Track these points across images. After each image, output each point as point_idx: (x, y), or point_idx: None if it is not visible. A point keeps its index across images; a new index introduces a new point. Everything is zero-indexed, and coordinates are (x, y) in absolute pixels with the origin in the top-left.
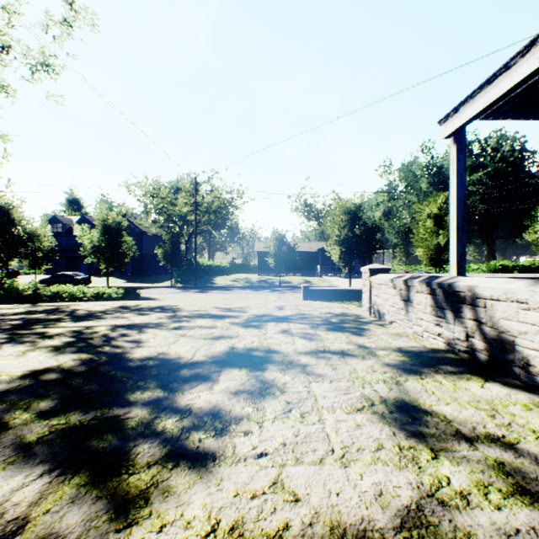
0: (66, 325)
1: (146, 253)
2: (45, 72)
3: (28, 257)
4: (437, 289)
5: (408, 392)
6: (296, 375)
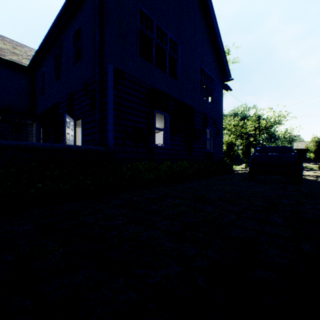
0: None
1: None
2: None
3: None
4: None
5: None
6: None
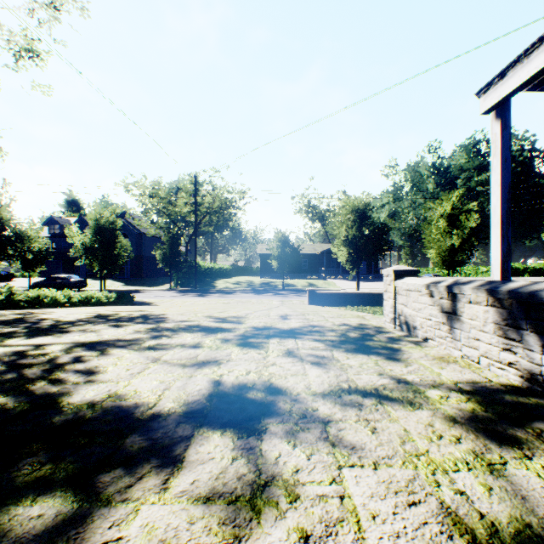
0: (14, 343)
1: (145, 255)
2: (29, 59)
3: (17, 259)
4: (507, 299)
5: (527, 501)
6: (313, 447)
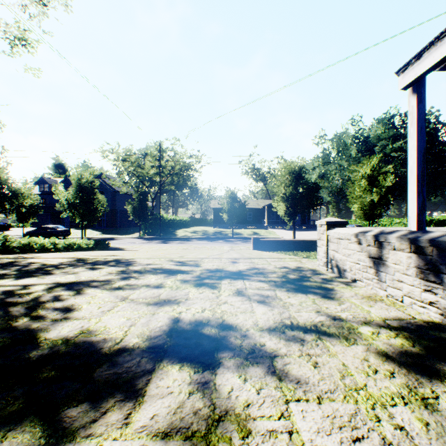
0: (4, 283)
1: (118, 209)
2: (22, 47)
3: (12, 212)
4: (428, 247)
5: None
6: (262, 381)
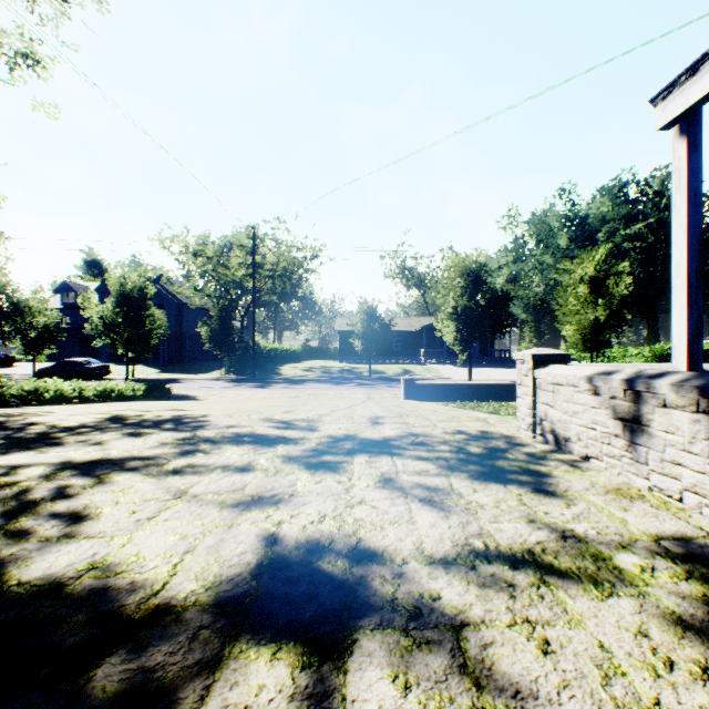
0: None
1: (187, 333)
2: (28, 68)
3: (14, 337)
4: None
5: None
6: (442, 691)
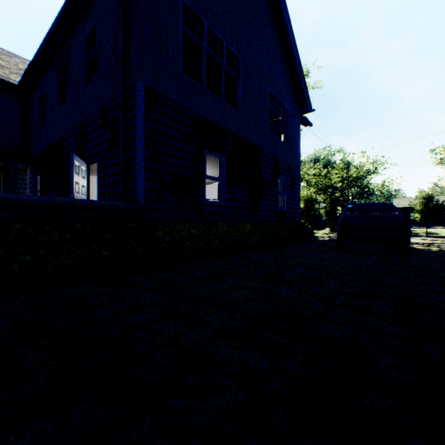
0: None
1: None
2: None
3: None
4: None
5: None
6: None
